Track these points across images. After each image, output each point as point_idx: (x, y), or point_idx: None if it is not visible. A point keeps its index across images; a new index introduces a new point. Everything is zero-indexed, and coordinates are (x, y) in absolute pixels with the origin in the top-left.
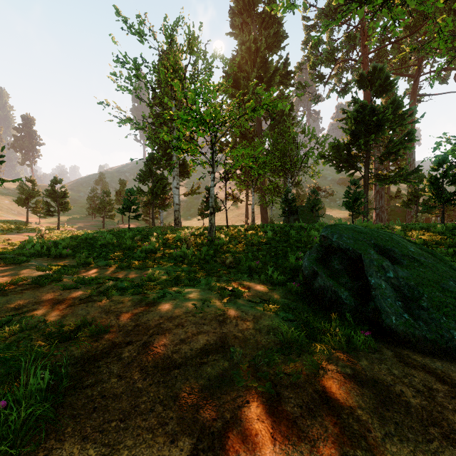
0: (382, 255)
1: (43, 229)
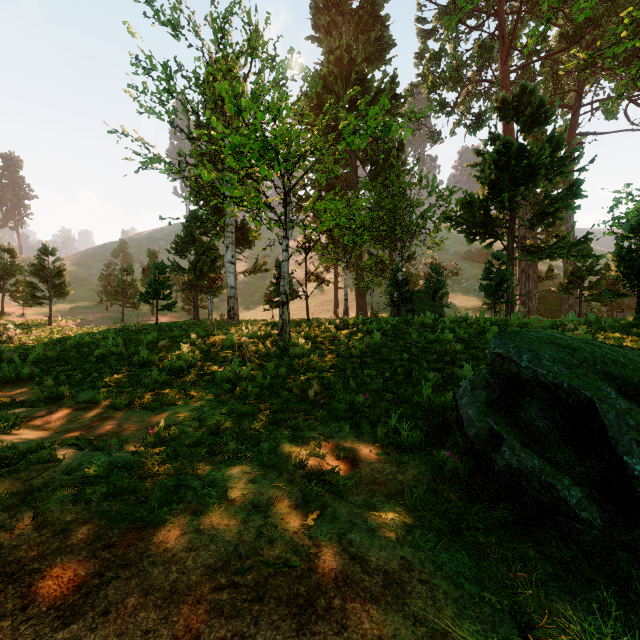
0: (625, 397)
1: (11, 327)
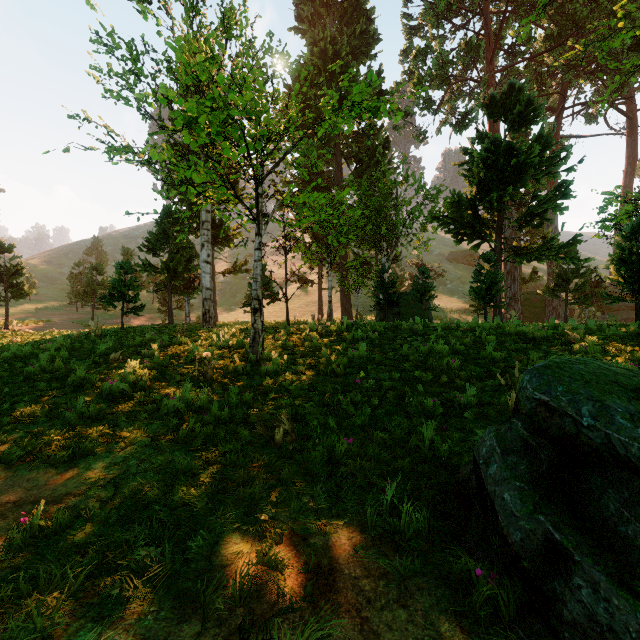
0: None
1: None
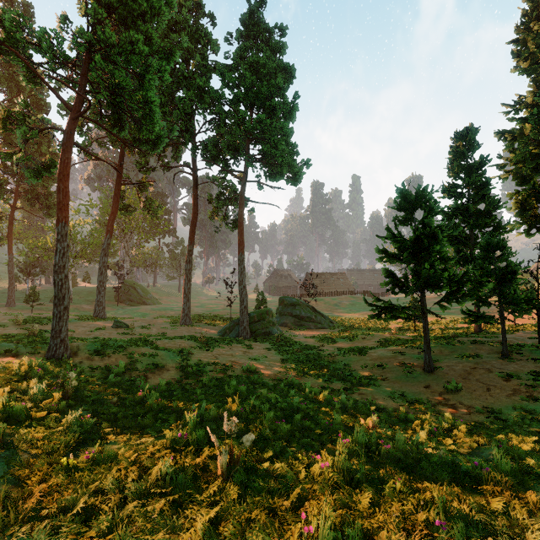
0: None
1: None
